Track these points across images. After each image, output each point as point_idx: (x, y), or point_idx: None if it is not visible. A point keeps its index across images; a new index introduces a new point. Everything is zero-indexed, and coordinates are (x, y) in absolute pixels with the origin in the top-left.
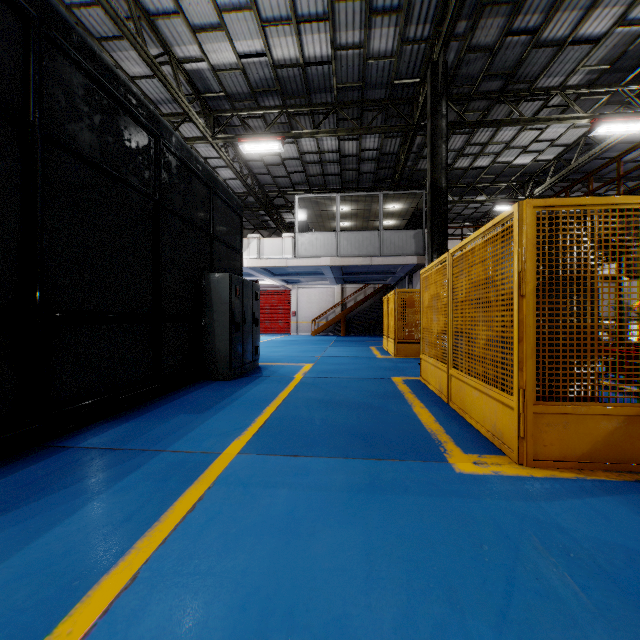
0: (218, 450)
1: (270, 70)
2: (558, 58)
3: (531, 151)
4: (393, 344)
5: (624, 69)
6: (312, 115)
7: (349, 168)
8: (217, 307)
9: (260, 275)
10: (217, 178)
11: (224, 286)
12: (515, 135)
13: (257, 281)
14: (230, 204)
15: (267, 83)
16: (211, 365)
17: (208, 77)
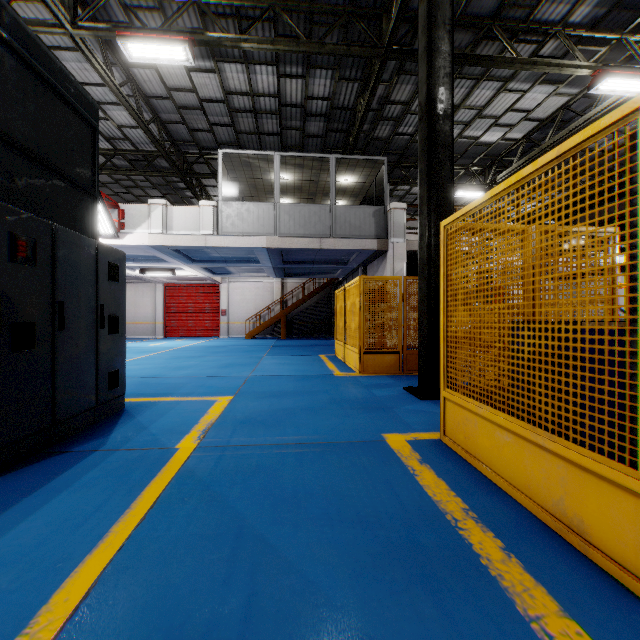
0: None
1: None
2: None
3: (502, 124)
4: (357, 355)
5: (636, 7)
6: (239, 20)
7: (291, 126)
8: None
9: (173, 260)
10: None
11: None
12: (492, 97)
13: (173, 270)
14: (51, 81)
15: None
16: None
17: None
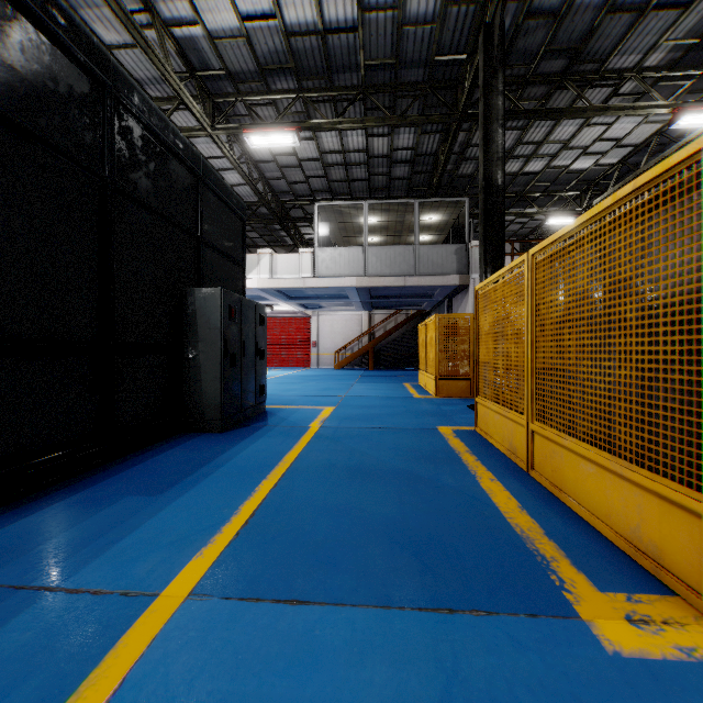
0: (154, 586)
1: (281, 40)
2: (637, 29)
3: (592, 153)
4: (433, 381)
5: None
6: (334, 102)
7: (378, 172)
8: (204, 334)
9: (274, 298)
10: (207, 164)
11: (213, 305)
12: (576, 132)
13: (271, 306)
14: (227, 201)
15: (278, 58)
16: (196, 412)
17: (204, 48)
